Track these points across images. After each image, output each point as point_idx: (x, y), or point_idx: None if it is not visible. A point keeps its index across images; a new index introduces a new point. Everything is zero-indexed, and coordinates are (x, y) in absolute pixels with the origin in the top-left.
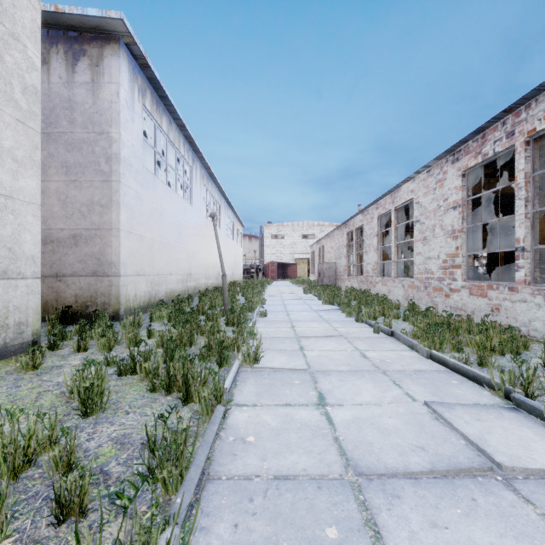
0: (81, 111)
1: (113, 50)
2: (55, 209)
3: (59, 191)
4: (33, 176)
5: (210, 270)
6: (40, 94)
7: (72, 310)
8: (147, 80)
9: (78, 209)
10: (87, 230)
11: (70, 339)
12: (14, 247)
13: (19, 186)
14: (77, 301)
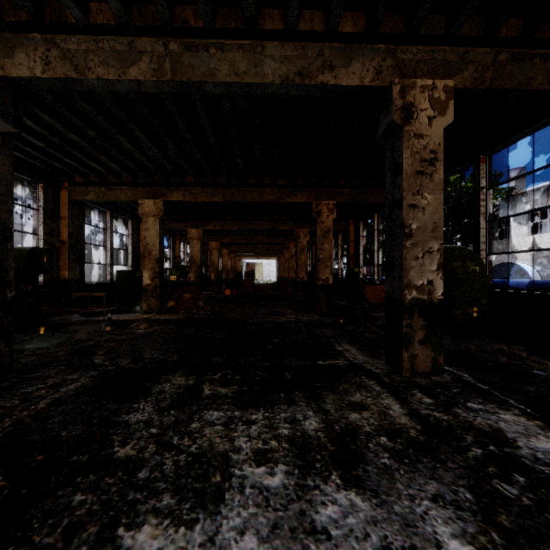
0: None
1: None
2: None
3: None
4: None
5: None
6: None
7: None
8: None
9: None
10: None
11: None
12: None
13: None
14: None
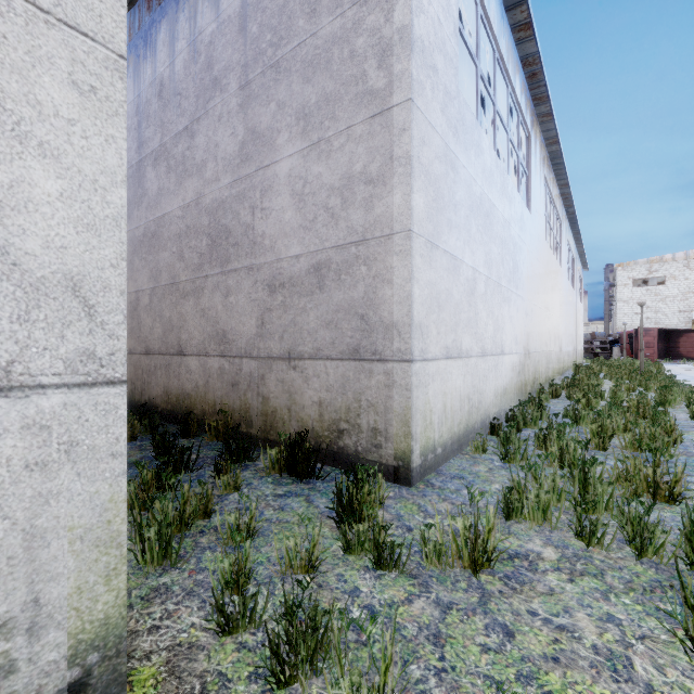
0: None
1: None
2: (287, 217)
3: (292, 175)
4: None
5: (551, 343)
6: None
7: (314, 435)
8: None
9: (324, 203)
10: (339, 249)
11: (252, 622)
12: None
13: None
14: (322, 417)
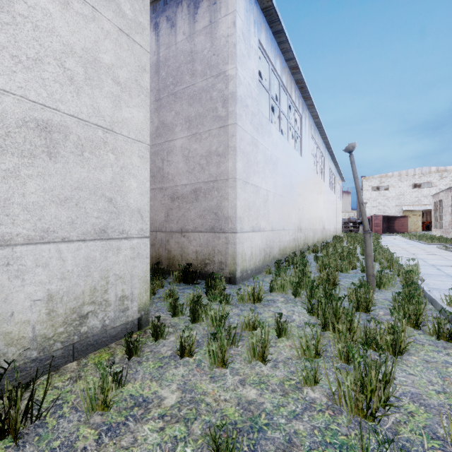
0: (200, 60)
1: None
2: (180, 166)
3: (183, 147)
4: (140, 106)
5: (316, 224)
6: (148, 3)
7: (193, 266)
8: (262, 14)
9: (198, 162)
10: (205, 183)
11: (181, 314)
12: (115, 197)
13: (121, 117)
14: (197, 258)
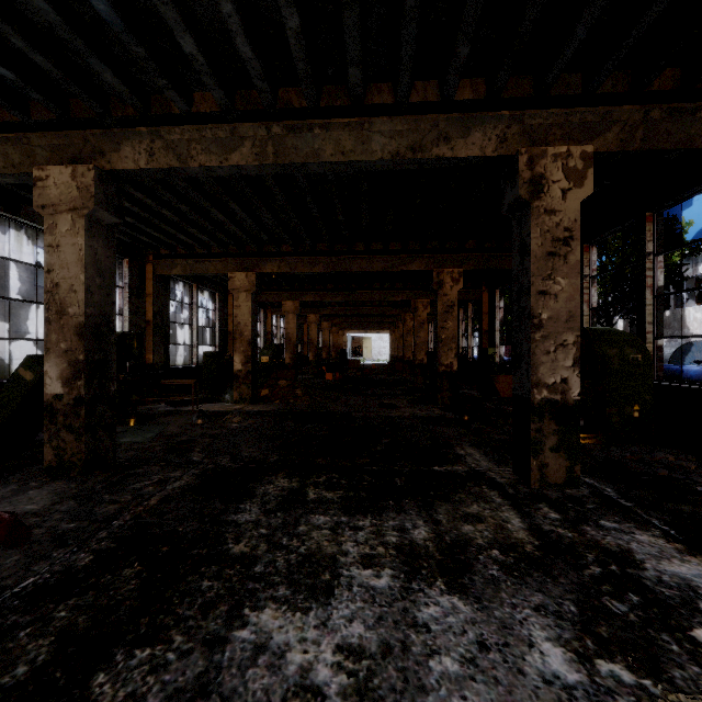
0: None
1: (1, 222)
2: None
3: None
4: None
5: None
6: None
7: None
8: None
9: None
10: None
11: None
12: None
13: None
14: None
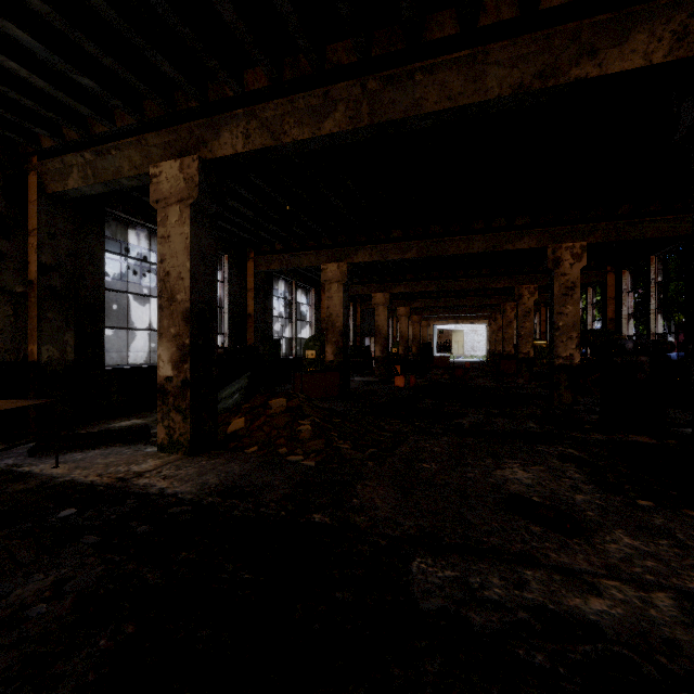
0: None
1: None
2: None
3: None
4: None
5: None
6: None
7: None
8: None
9: None
10: None
11: None
12: None
13: None
14: None
